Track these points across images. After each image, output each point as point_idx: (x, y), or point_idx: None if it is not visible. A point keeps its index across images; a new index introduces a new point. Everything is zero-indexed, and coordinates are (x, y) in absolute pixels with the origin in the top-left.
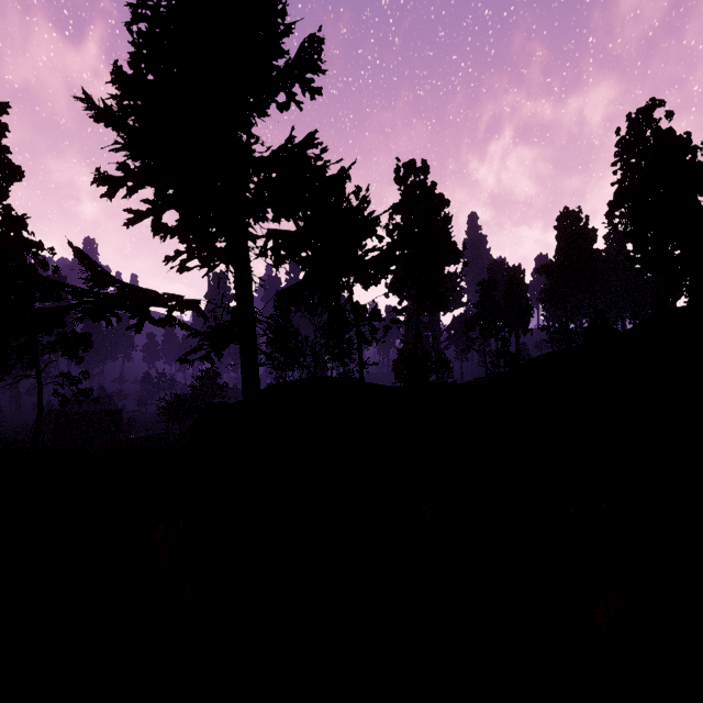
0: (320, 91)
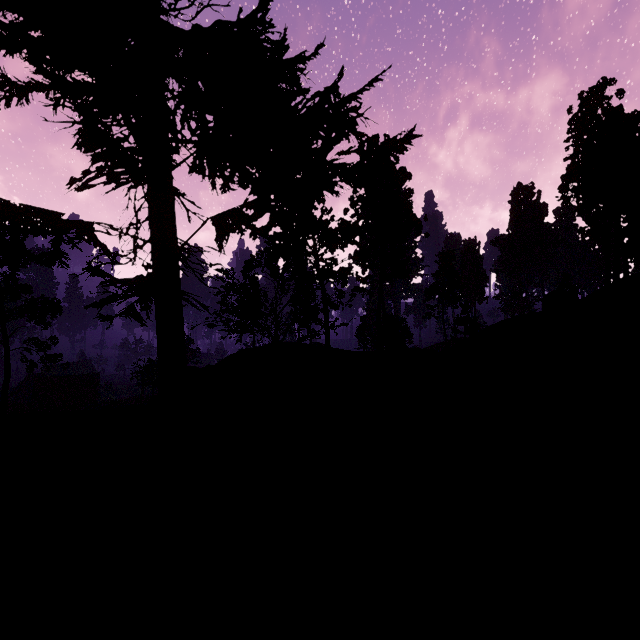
0: None
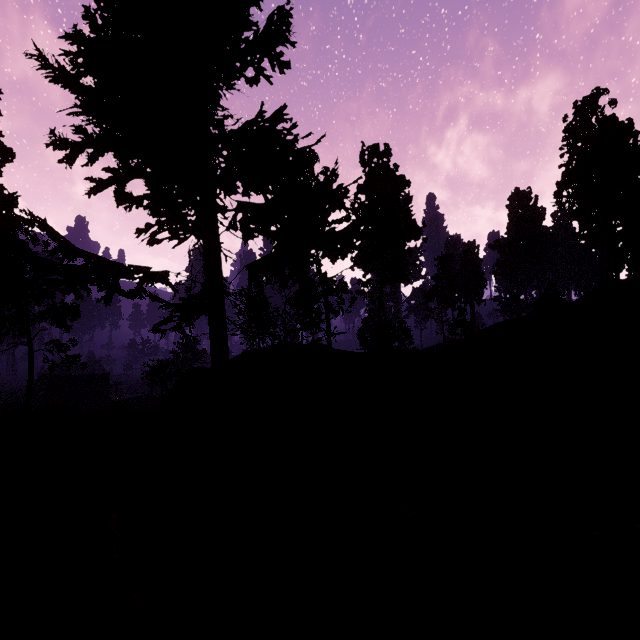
0: (288, 65)
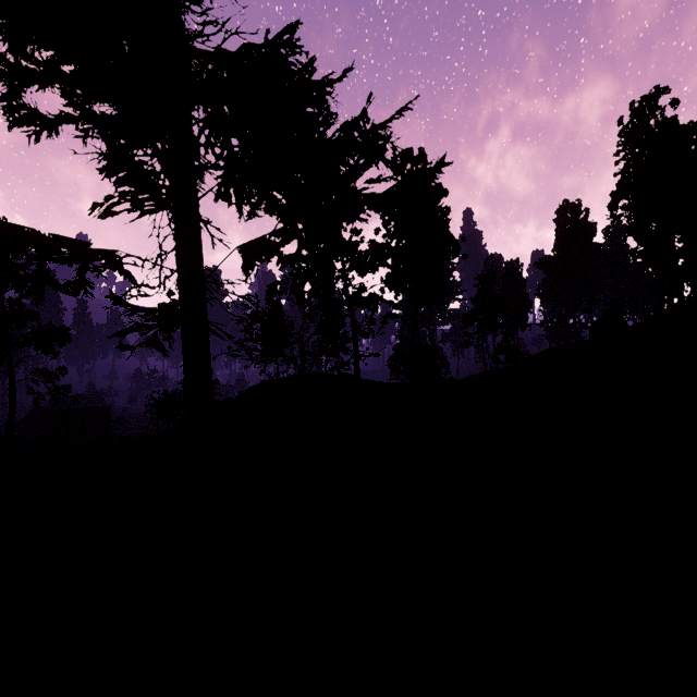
0: None
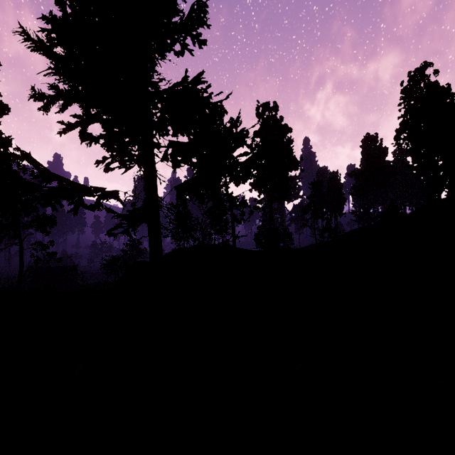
0: (205, 42)
